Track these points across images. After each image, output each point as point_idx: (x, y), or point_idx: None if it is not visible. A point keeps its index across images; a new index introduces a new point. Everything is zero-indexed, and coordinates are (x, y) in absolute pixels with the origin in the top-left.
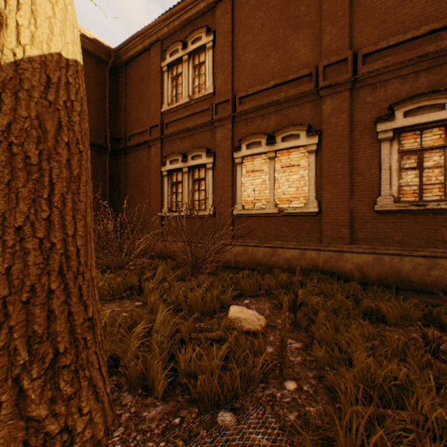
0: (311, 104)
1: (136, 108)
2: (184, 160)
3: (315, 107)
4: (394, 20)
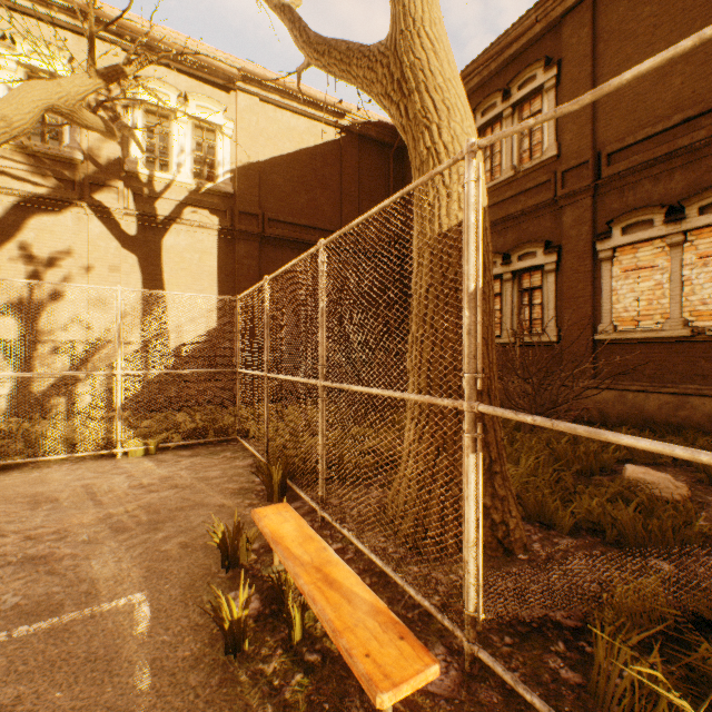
0: None
1: None
2: (506, 262)
3: None
4: None
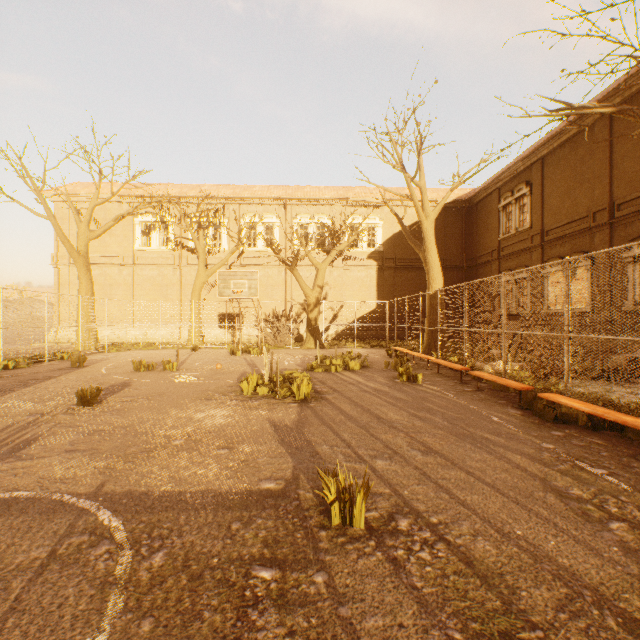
0: (588, 236)
1: (483, 236)
2: (511, 275)
3: (591, 238)
4: (636, 181)
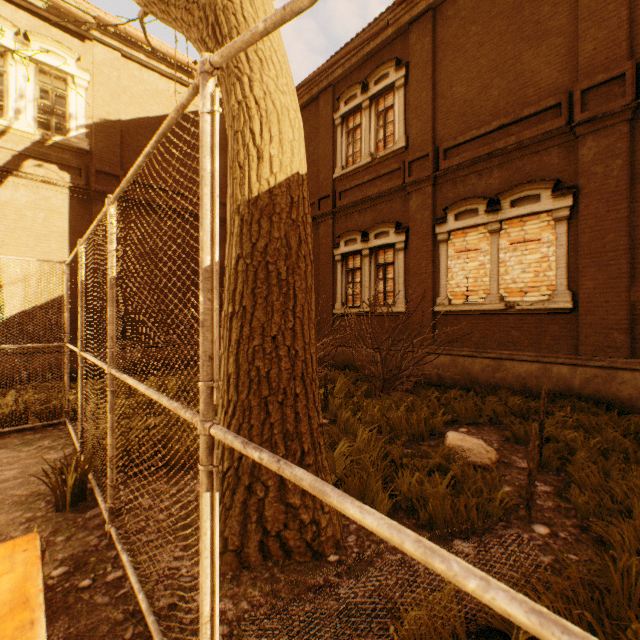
0: (559, 148)
1: None
2: (364, 239)
3: (566, 152)
4: None
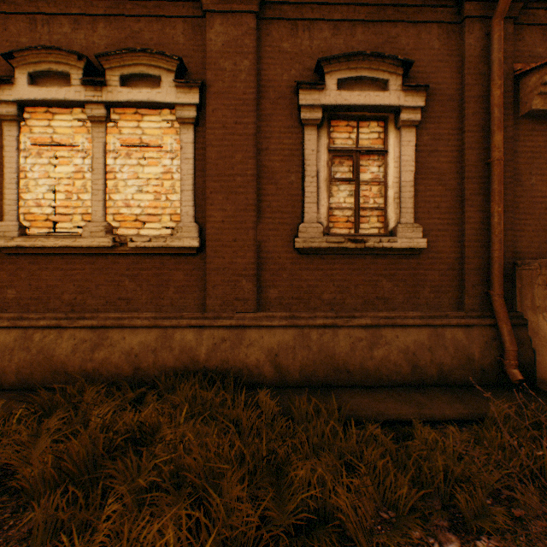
0: (186, 23)
1: None
2: None
3: (194, 32)
4: None
